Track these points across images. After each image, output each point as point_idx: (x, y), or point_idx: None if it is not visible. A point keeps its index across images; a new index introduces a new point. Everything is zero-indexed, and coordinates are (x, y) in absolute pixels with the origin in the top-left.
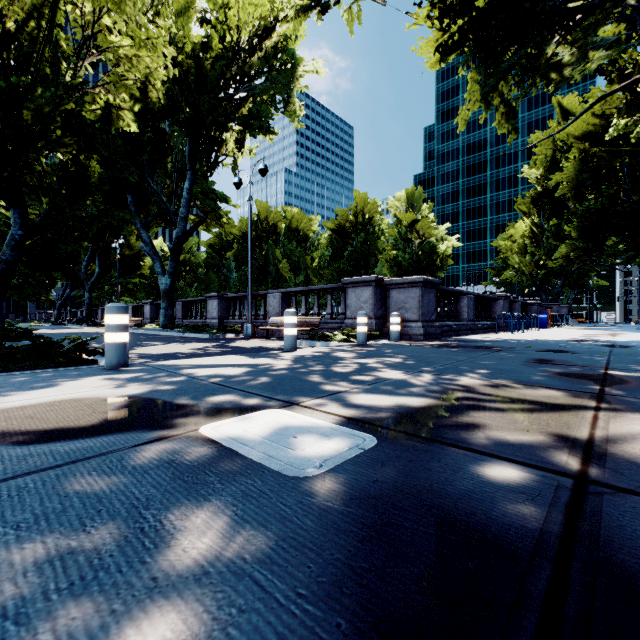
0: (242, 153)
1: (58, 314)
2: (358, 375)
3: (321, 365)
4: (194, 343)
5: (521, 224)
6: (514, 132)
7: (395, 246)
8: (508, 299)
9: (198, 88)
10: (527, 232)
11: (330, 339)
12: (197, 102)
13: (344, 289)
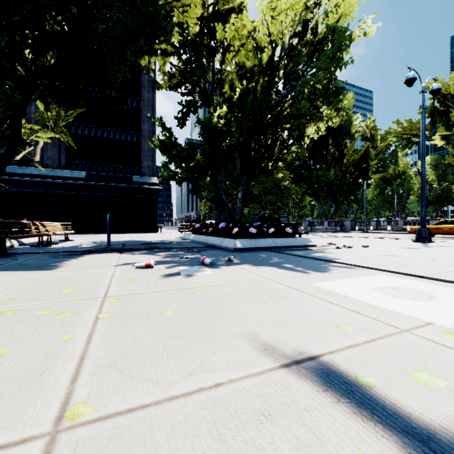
0: None
1: None
2: None
3: None
4: None
5: None
6: None
7: None
8: None
9: None
10: None
11: None
12: None
13: (427, 220)
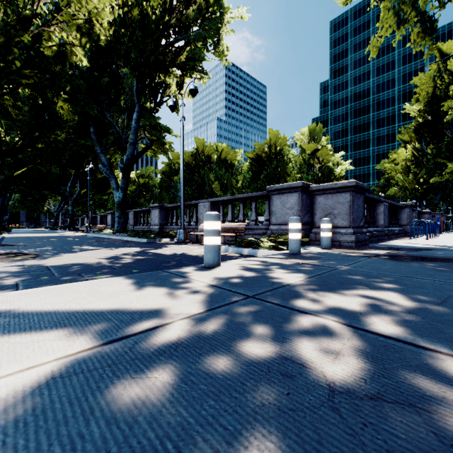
0: (182, 95)
1: (55, 222)
2: (448, 451)
3: (265, 323)
4: (125, 248)
5: (402, 150)
6: (431, 46)
7: (300, 170)
8: (412, 207)
9: (143, 34)
10: (410, 156)
11: (257, 246)
12: (142, 46)
13: (268, 197)
